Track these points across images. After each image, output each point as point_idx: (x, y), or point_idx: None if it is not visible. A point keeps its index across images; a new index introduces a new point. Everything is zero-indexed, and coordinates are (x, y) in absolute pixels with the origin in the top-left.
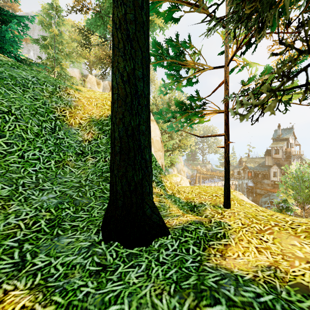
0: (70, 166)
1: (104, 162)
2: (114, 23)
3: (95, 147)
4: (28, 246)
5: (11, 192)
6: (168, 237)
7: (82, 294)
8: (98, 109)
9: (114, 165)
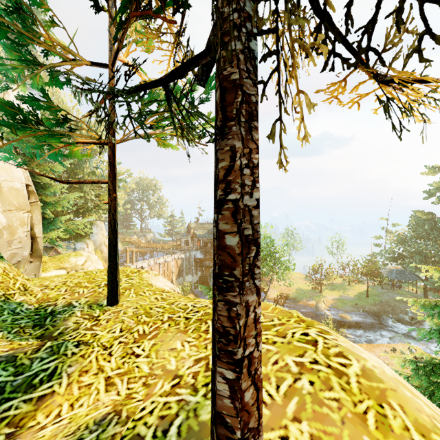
0: None
1: None
2: None
3: None
4: None
5: None
6: None
7: None
8: None
9: None
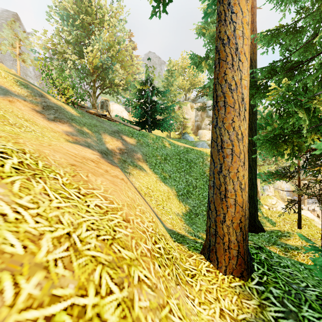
0: None
1: None
2: None
3: None
4: None
5: (205, 209)
6: (265, 233)
7: None
8: None
9: None
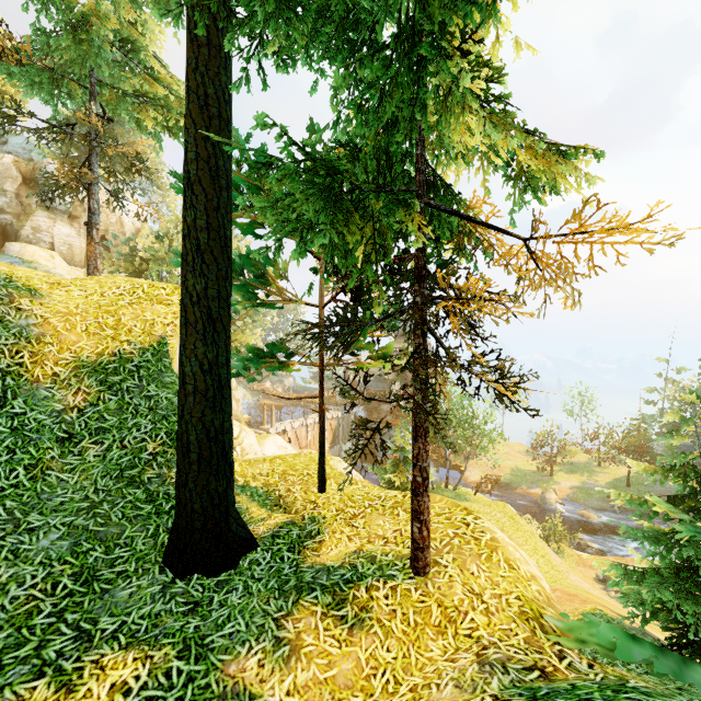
0: (57, 471)
1: (121, 448)
2: (188, 292)
3: (96, 422)
4: (73, 616)
5: None
6: (258, 550)
7: (191, 629)
8: (91, 339)
9: (188, 477)
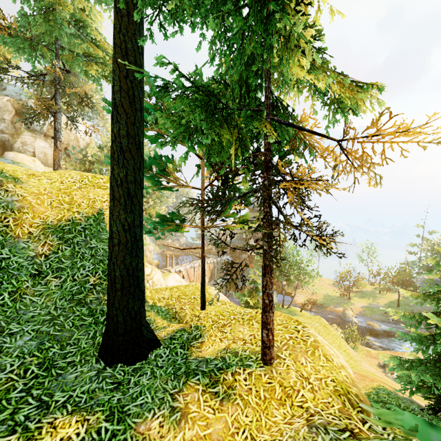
0: (30, 295)
1: (73, 281)
2: (114, 178)
3: (57, 263)
4: (37, 391)
5: None
6: (161, 347)
7: (115, 401)
8: (54, 210)
9: (114, 300)
